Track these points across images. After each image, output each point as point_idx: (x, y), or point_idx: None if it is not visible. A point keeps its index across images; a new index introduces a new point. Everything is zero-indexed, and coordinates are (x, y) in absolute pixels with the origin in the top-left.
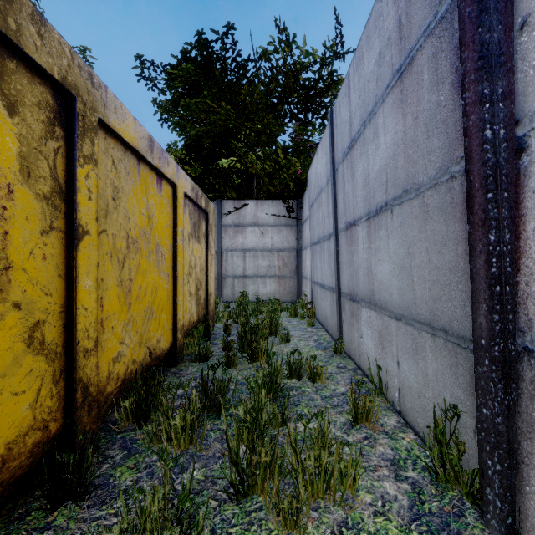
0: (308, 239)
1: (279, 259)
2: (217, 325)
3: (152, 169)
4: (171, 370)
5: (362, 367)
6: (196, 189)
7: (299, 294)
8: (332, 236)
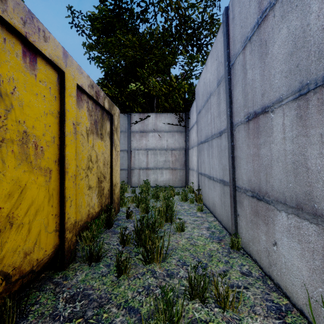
0: (194, 140)
1: (172, 156)
2: (123, 209)
3: (11, 32)
4: (55, 278)
5: (275, 279)
6: (96, 88)
7: (187, 181)
8: (224, 132)
